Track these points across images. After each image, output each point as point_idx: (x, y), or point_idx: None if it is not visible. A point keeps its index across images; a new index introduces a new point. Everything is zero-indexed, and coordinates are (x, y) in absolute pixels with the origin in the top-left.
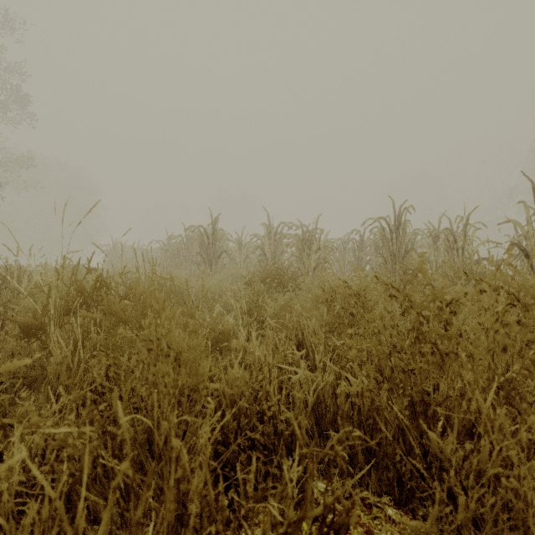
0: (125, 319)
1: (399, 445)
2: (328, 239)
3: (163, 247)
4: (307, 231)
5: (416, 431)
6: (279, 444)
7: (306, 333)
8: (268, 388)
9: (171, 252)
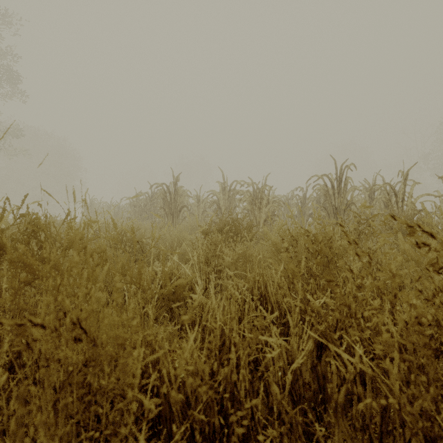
0: (45, 275)
1: None
2: (275, 195)
3: (132, 203)
4: (257, 187)
5: None
6: None
7: (268, 285)
8: (235, 377)
9: (139, 207)
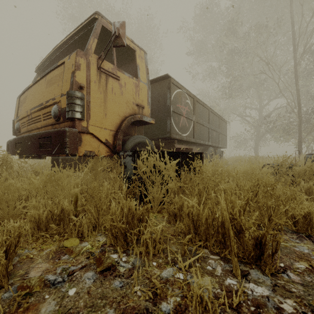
0: None
1: None
2: None
3: None
4: None
5: None
6: None
7: None
8: None
9: None
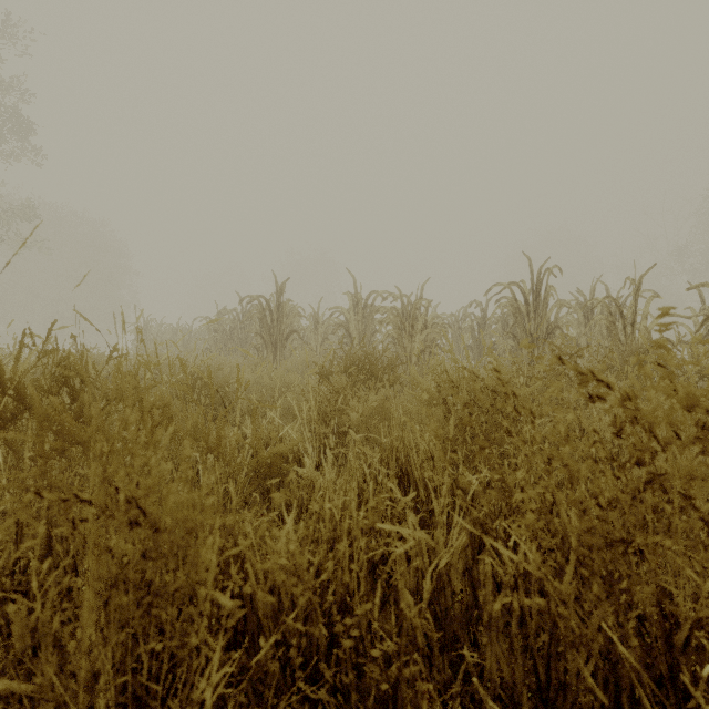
0: (86, 440)
1: (604, 691)
2: (437, 314)
3: (211, 326)
4: (408, 302)
5: (646, 672)
6: (369, 694)
7: (413, 454)
8: (347, 578)
9: (222, 332)
